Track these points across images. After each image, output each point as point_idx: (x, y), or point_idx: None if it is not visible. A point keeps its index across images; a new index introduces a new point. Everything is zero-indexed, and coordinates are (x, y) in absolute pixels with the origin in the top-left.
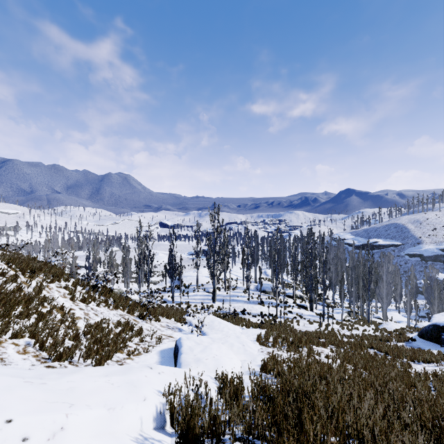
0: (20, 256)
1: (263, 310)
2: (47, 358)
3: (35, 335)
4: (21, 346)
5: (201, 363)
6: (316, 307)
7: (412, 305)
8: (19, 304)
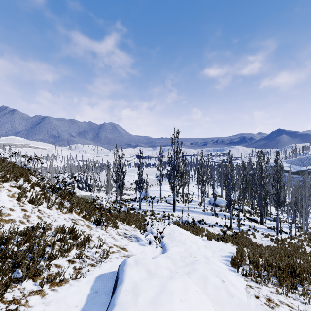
0: None
1: (217, 221)
2: None
3: None
4: None
5: None
6: (265, 221)
7: None
8: None
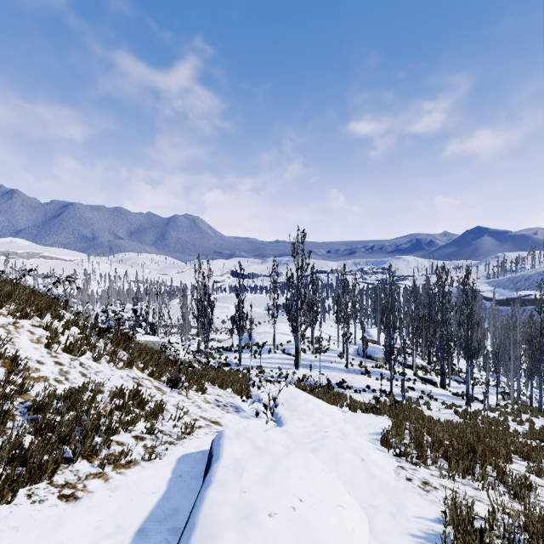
0: None
1: (369, 383)
2: None
3: None
4: None
5: (254, 530)
6: (449, 383)
7: None
8: None
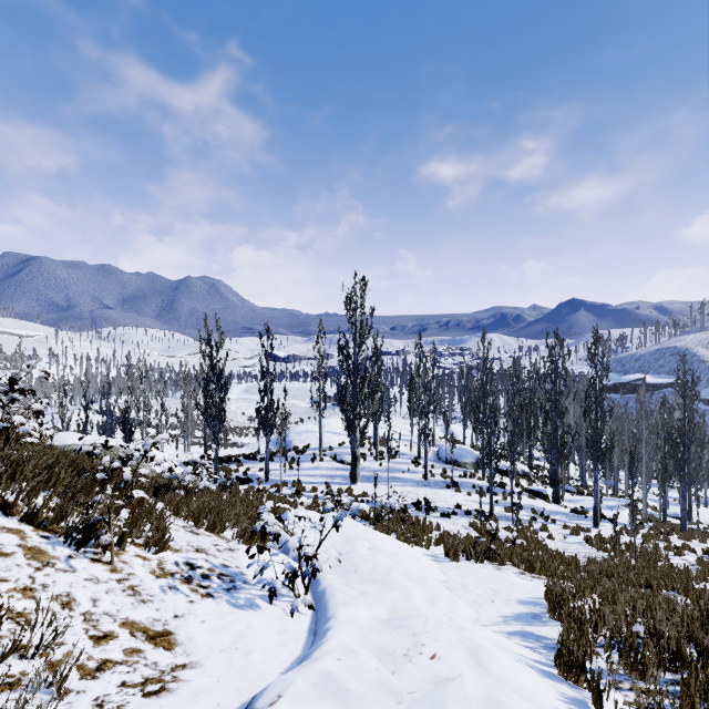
0: None
1: (459, 501)
2: None
3: None
4: None
5: None
6: (563, 496)
7: None
8: None
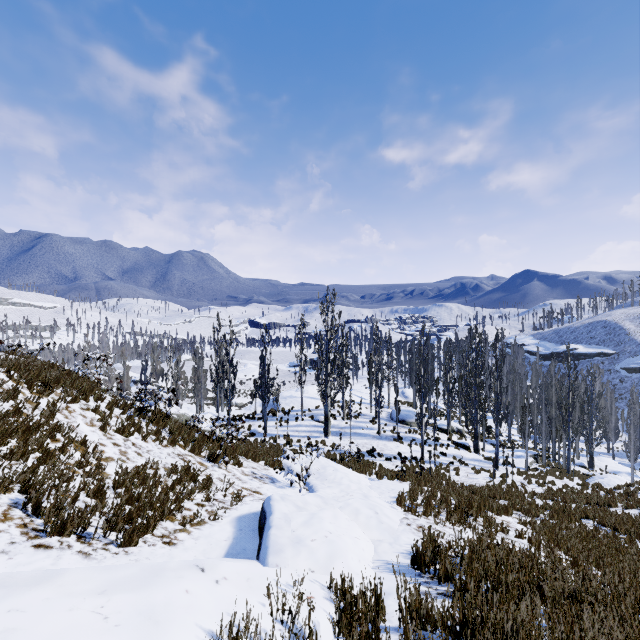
0: (30, 361)
1: (401, 450)
2: (41, 529)
3: (28, 488)
4: (1, 507)
5: (303, 547)
6: (484, 447)
7: (638, 447)
8: (11, 436)
